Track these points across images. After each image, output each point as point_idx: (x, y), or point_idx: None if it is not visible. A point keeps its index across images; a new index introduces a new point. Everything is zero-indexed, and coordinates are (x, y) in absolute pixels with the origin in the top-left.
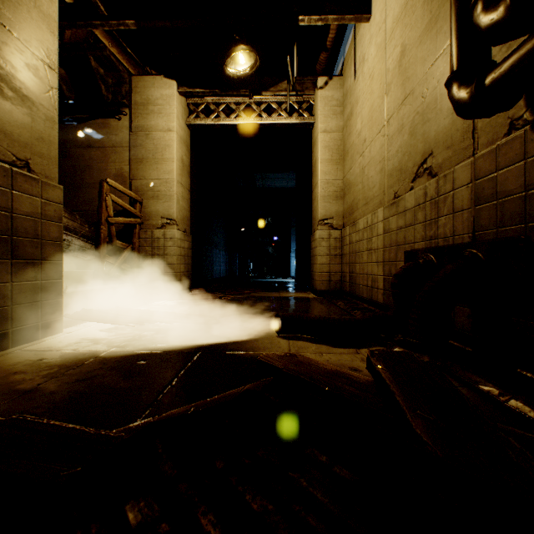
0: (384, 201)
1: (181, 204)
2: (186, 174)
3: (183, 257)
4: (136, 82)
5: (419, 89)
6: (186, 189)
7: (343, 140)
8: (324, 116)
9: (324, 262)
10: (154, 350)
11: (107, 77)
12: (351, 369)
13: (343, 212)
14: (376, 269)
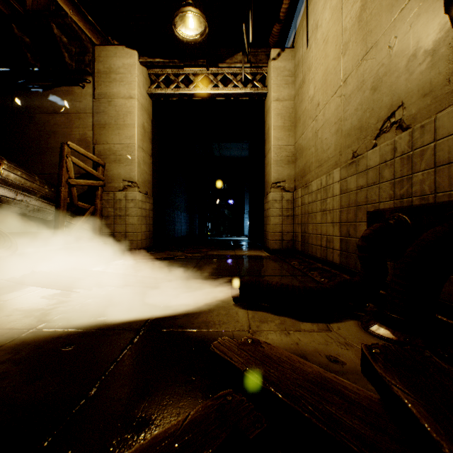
0: (340, 162)
1: (142, 167)
2: (147, 140)
3: (145, 218)
4: (99, 51)
5: (384, 39)
6: (147, 154)
7: (294, 108)
8: (276, 85)
9: (277, 222)
10: (90, 326)
11: (70, 46)
12: (330, 359)
13: (294, 175)
14: (332, 229)
